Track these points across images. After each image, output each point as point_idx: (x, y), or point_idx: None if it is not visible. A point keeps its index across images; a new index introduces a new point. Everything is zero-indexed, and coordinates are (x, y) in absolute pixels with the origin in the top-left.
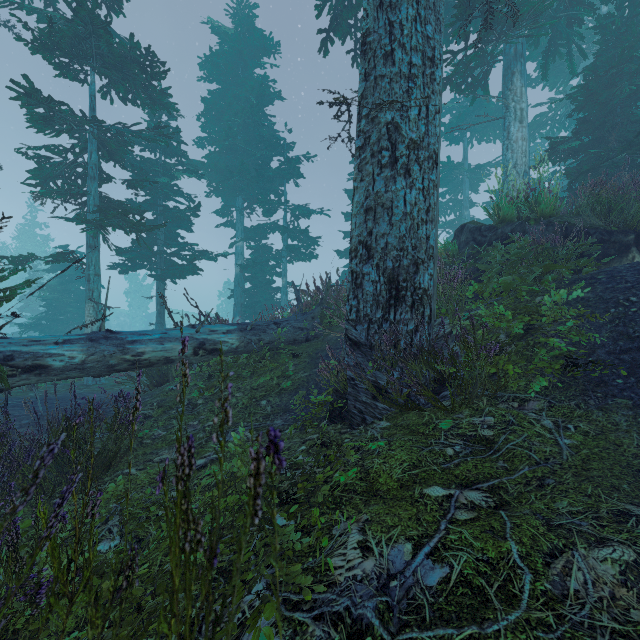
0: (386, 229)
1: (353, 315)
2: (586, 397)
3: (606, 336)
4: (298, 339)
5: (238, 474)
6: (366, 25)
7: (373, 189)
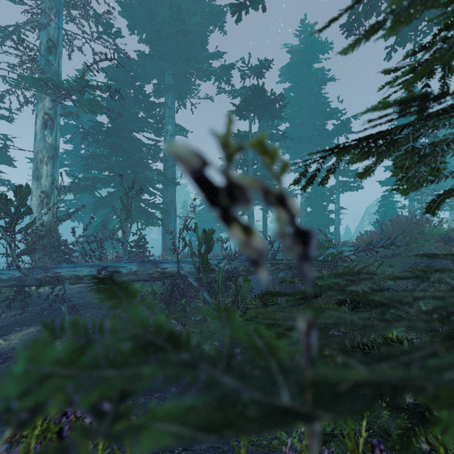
0: None
1: None
2: None
3: None
4: (387, 255)
5: None
6: None
7: None
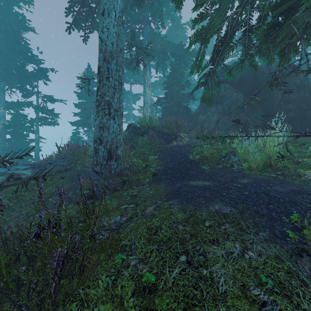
0: (107, 135)
1: (95, 162)
2: (157, 182)
3: (163, 167)
4: (61, 170)
5: (71, 213)
6: (99, 64)
7: (102, 121)
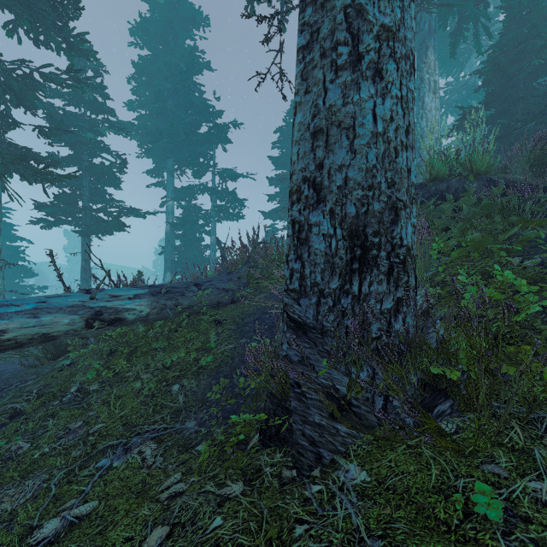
0: (345, 158)
1: (295, 283)
2: None
3: None
4: (222, 301)
5: None
6: None
7: (324, 102)
